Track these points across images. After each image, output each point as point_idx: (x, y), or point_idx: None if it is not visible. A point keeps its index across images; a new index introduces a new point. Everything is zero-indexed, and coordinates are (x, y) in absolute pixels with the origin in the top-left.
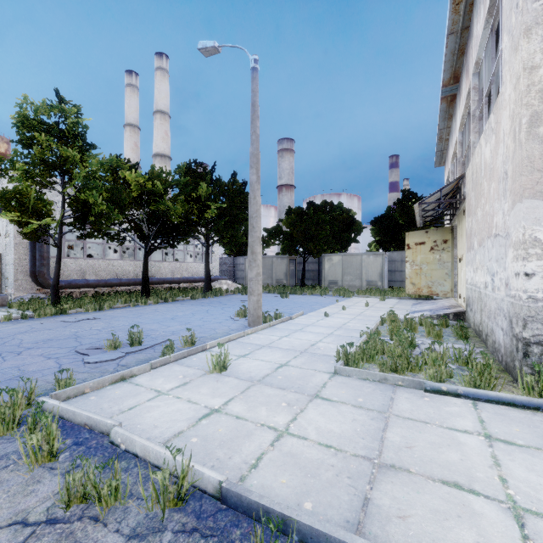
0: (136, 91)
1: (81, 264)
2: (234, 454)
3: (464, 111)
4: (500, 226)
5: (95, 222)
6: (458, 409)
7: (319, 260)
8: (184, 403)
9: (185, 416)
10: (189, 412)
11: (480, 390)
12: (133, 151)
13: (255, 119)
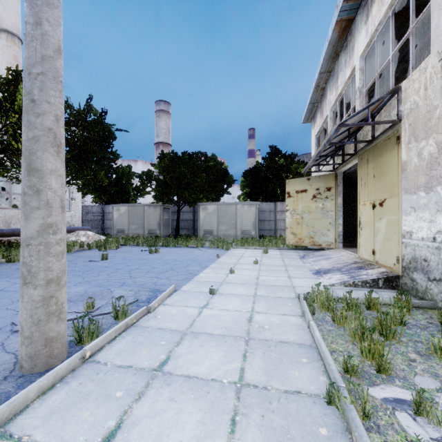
0: None
1: None
2: None
3: (384, 14)
4: None
5: None
6: None
7: (194, 210)
8: None
9: None
10: None
11: None
12: None
13: None
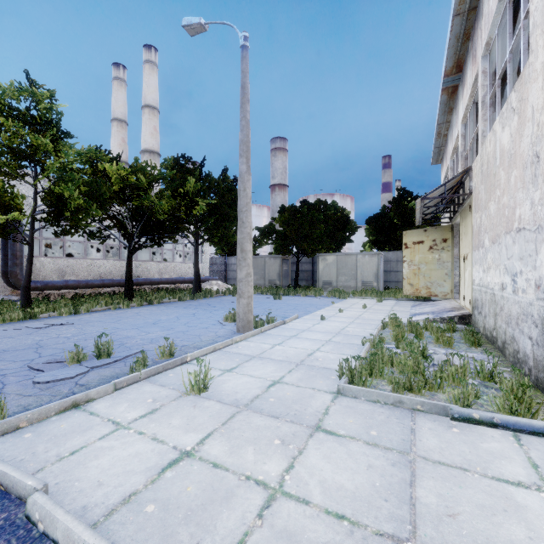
0: (123, 84)
1: (60, 264)
2: (204, 535)
3: (469, 101)
4: (526, 218)
5: (71, 218)
6: (499, 446)
7: (313, 260)
8: (147, 442)
9: (144, 464)
10: (151, 458)
11: (522, 419)
12: (121, 147)
13: (245, 102)
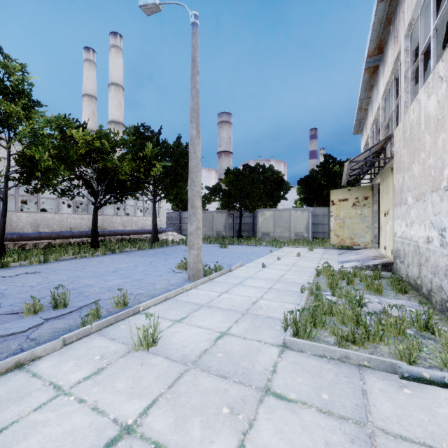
0: (93, 65)
1: (35, 217)
2: None
3: (390, 77)
4: None
5: (42, 177)
6: None
7: (253, 215)
8: (86, 413)
9: (78, 446)
10: (87, 436)
11: None
12: (91, 118)
13: (195, 74)
